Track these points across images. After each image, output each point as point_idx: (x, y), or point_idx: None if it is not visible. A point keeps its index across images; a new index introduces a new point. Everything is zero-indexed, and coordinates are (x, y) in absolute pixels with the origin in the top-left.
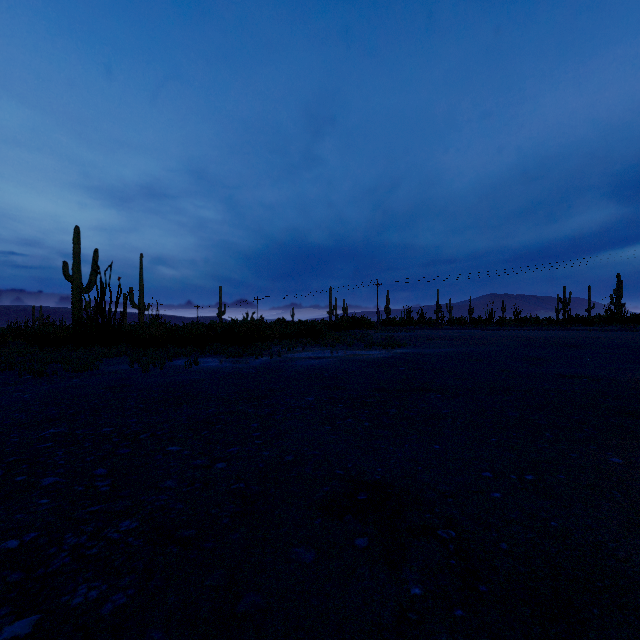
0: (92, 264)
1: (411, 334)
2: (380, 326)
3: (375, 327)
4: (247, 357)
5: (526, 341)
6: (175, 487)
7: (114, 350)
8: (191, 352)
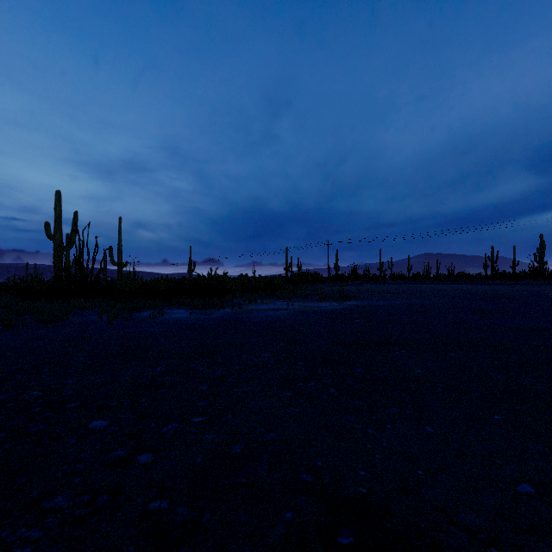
0: (72, 224)
1: (359, 288)
2: (330, 281)
3: (326, 282)
4: (210, 309)
5: (466, 294)
6: (66, 507)
7: (89, 302)
8: (160, 304)
